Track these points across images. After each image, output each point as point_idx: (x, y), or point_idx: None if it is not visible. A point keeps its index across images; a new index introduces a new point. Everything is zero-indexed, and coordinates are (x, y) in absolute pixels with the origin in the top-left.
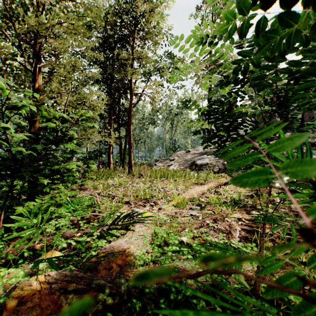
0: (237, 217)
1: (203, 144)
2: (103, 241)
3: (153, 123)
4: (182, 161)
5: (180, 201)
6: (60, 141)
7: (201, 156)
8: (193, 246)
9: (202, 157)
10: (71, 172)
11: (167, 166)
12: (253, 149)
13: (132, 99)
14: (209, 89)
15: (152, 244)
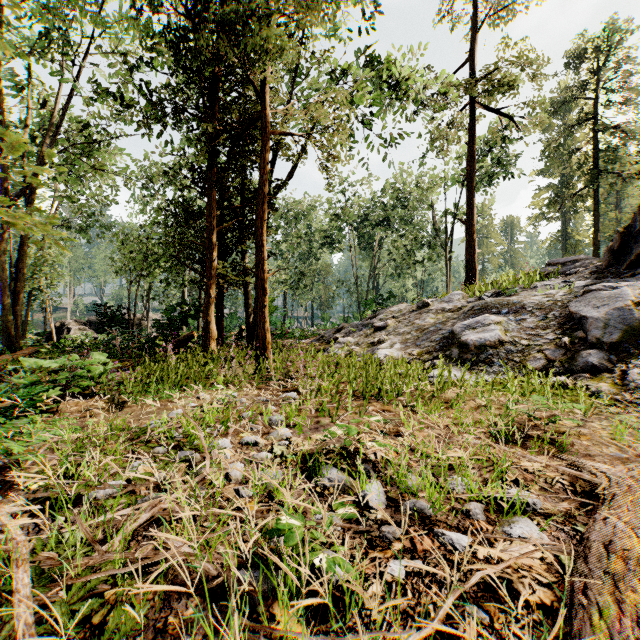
0: None
1: None
2: None
3: (330, 243)
4: (410, 331)
5: None
6: None
7: (475, 319)
8: None
9: (477, 320)
10: None
11: (367, 344)
12: None
13: (266, 151)
14: (470, 149)
15: None
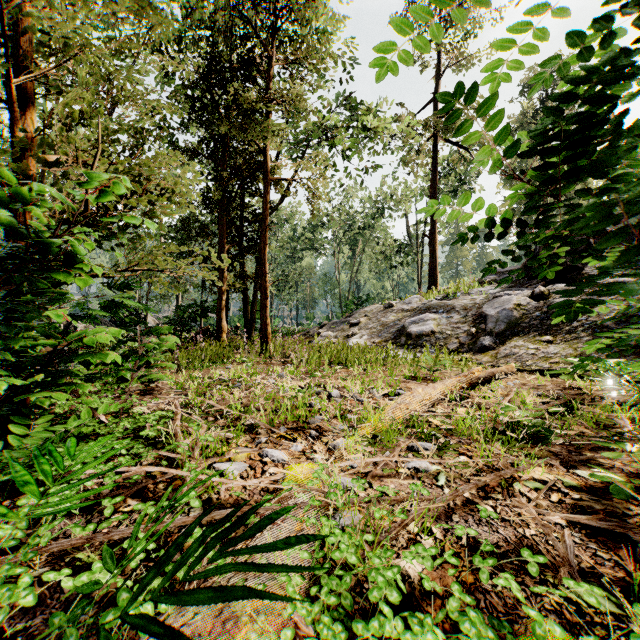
0: (550, 483)
1: (485, 270)
2: (156, 582)
3: (314, 248)
4: (376, 326)
5: (382, 426)
6: (50, 270)
7: (419, 316)
8: (446, 604)
9: (420, 317)
10: (94, 357)
11: (343, 337)
12: (534, 300)
13: (268, 193)
14: (432, 174)
15: (313, 583)
